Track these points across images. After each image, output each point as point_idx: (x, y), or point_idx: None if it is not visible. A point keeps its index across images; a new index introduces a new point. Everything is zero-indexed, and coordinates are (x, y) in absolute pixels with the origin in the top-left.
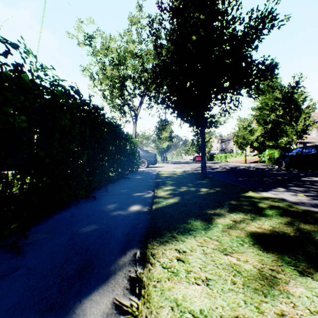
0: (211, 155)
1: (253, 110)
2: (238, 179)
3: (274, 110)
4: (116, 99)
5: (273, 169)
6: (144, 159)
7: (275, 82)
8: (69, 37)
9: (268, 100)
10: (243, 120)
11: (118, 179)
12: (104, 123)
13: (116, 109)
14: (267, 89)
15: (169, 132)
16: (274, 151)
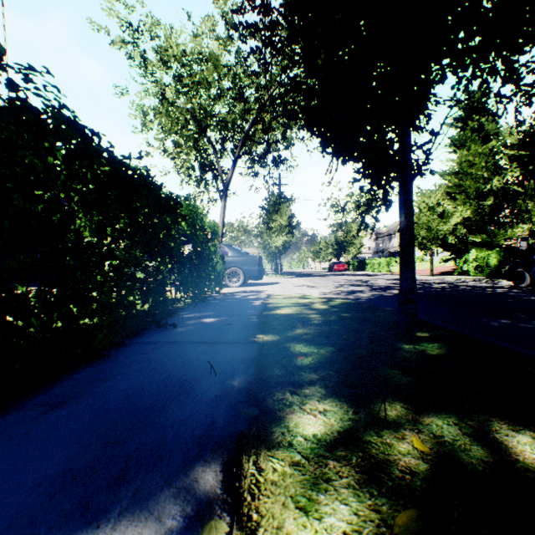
0: (361, 261)
1: (443, 176)
2: (487, 323)
3: (499, 170)
4: (186, 152)
5: (511, 290)
6: (238, 267)
7: (485, 124)
8: (92, 29)
9: (473, 156)
10: (428, 195)
11: (134, 334)
12: (39, 121)
13: (191, 178)
14: (471, 136)
15: (287, 217)
16: (487, 253)
